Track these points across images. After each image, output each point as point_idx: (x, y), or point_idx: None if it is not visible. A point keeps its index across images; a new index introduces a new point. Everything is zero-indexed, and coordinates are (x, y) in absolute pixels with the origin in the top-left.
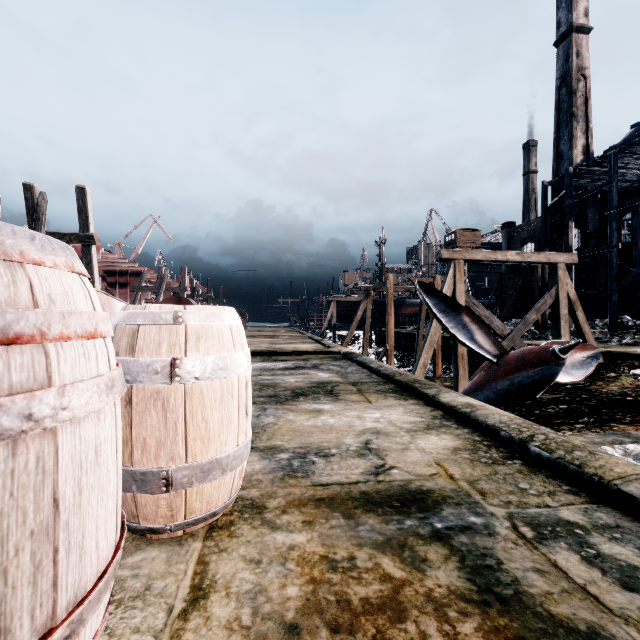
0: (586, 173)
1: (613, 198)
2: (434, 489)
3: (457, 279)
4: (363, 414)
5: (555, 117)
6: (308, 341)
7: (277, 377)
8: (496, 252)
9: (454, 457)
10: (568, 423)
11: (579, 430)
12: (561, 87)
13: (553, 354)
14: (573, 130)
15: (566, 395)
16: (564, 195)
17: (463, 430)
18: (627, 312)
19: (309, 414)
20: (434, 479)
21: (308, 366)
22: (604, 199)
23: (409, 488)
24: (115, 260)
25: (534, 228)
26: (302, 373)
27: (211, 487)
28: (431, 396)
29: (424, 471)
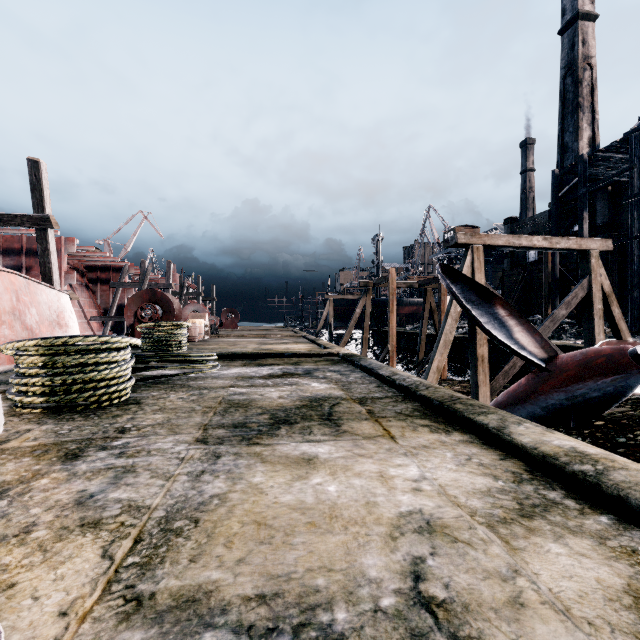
0: (601, 160)
1: (634, 185)
2: None
3: (476, 268)
4: (387, 469)
5: (560, 108)
6: (302, 341)
7: (255, 389)
8: (520, 237)
9: None
10: None
11: None
12: (566, 77)
13: (634, 358)
14: (579, 121)
15: (635, 410)
16: (571, 188)
17: (598, 518)
18: None
19: (292, 469)
20: None
21: (299, 372)
22: (614, 191)
23: None
24: (94, 254)
25: (538, 223)
26: (290, 383)
27: None
28: (494, 430)
29: None
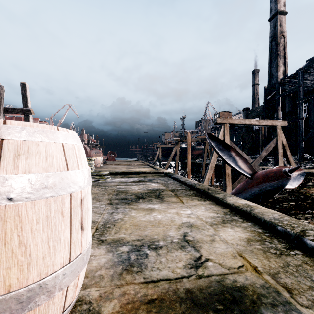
0: (286, 82)
1: (301, 94)
2: (246, 285)
3: (225, 133)
4: (180, 211)
5: (269, 56)
6: (146, 167)
7: (128, 186)
8: (245, 119)
9: (250, 248)
10: (299, 214)
11: (311, 219)
12: (272, 41)
13: (284, 173)
14: (278, 62)
15: (288, 195)
16: (274, 94)
17: (247, 223)
18: (305, 152)
19: (145, 211)
20: (243, 272)
21: (146, 180)
22: (294, 96)
23: (225, 284)
24: None
25: (259, 111)
26: (142, 184)
27: (34, 313)
28: (221, 199)
29: (232, 263)
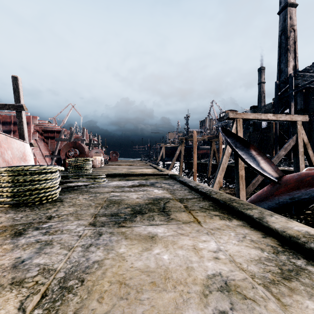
0: (300, 76)
1: None
2: None
3: (238, 130)
4: (198, 243)
5: (278, 51)
6: (149, 167)
7: (124, 193)
8: (261, 114)
9: None
10: None
11: None
12: (281, 35)
13: None
14: (288, 57)
15: None
16: (284, 91)
17: None
18: None
19: (142, 243)
20: None
21: (147, 184)
22: (306, 92)
23: None
24: (47, 124)
25: (267, 108)
26: (143, 190)
27: None
28: (257, 219)
29: None
